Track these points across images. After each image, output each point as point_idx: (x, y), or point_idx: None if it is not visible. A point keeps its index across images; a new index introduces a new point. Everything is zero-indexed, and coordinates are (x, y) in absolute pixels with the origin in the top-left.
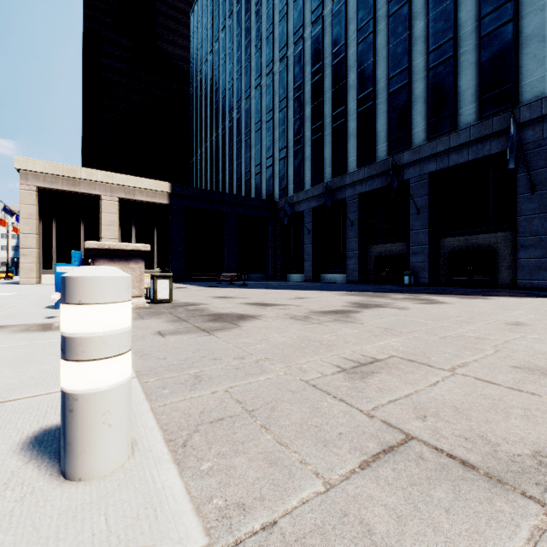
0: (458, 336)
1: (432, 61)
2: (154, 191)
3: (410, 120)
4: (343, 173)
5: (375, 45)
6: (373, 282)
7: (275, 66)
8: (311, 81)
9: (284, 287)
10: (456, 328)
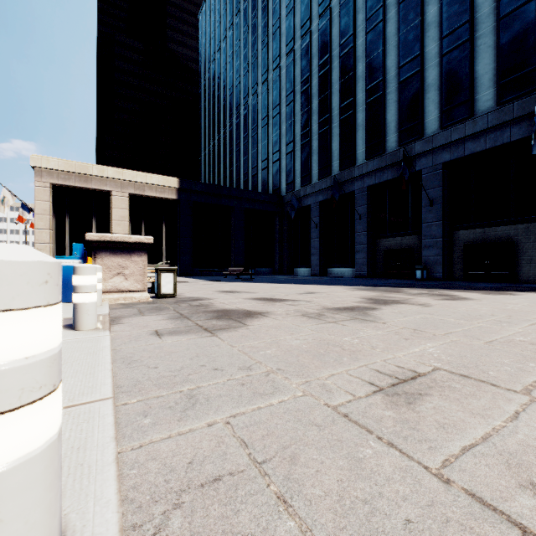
0: (507, 340)
1: (446, 47)
2: (163, 186)
3: (422, 109)
4: (351, 166)
5: (385, 34)
6: (383, 276)
7: (282, 60)
8: (318, 74)
9: (291, 281)
10: (499, 330)
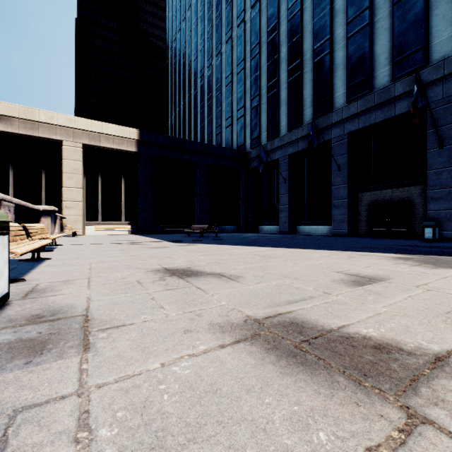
0: None
1: None
2: (121, 137)
3: (427, 30)
4: (327, 112)
5: None
6: (367, 235)
7: (247, 14)
8: (287, 18)
9: (270, 242)
10: None
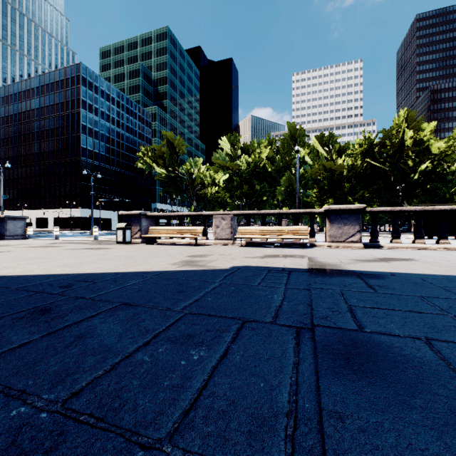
0: None
1: None
2: None
3: None
4: None
5: None
6: None
7: None
8: None
9: None
10: None
